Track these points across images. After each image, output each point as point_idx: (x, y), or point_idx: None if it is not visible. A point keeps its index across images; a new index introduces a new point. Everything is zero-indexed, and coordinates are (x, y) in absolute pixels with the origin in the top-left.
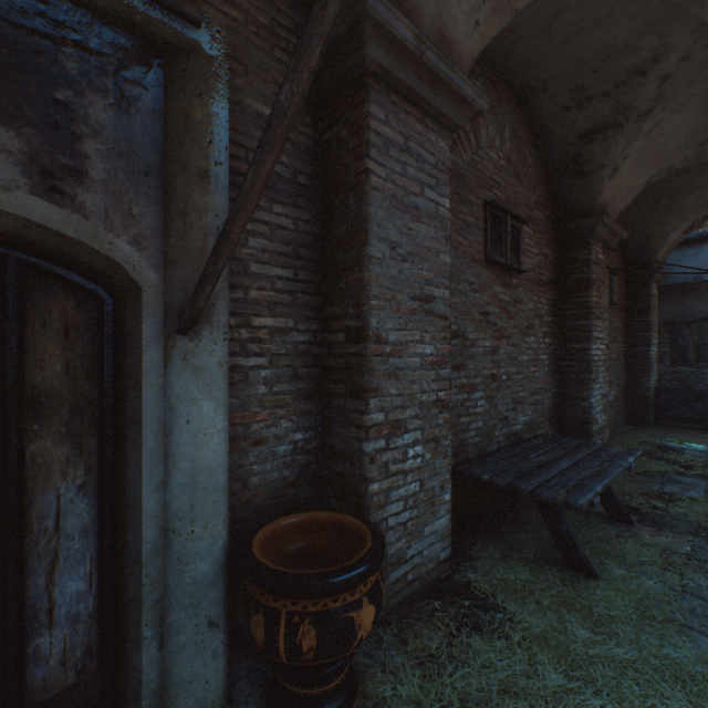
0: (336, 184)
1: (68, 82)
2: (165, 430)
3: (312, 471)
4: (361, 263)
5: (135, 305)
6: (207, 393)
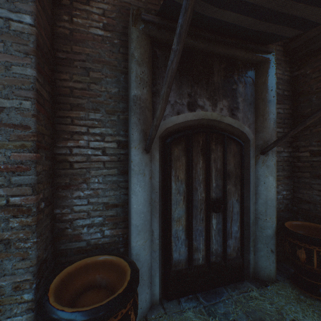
0: (303, 92)
1: (235, 83)
2: (255, 185)
3: (288, 207)
4: (320, 124)
5: (246, 146)
6: (270, 174)
